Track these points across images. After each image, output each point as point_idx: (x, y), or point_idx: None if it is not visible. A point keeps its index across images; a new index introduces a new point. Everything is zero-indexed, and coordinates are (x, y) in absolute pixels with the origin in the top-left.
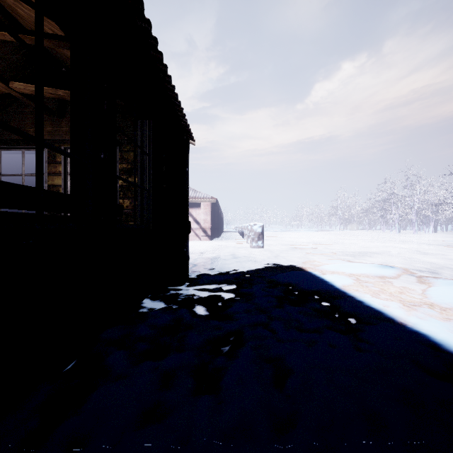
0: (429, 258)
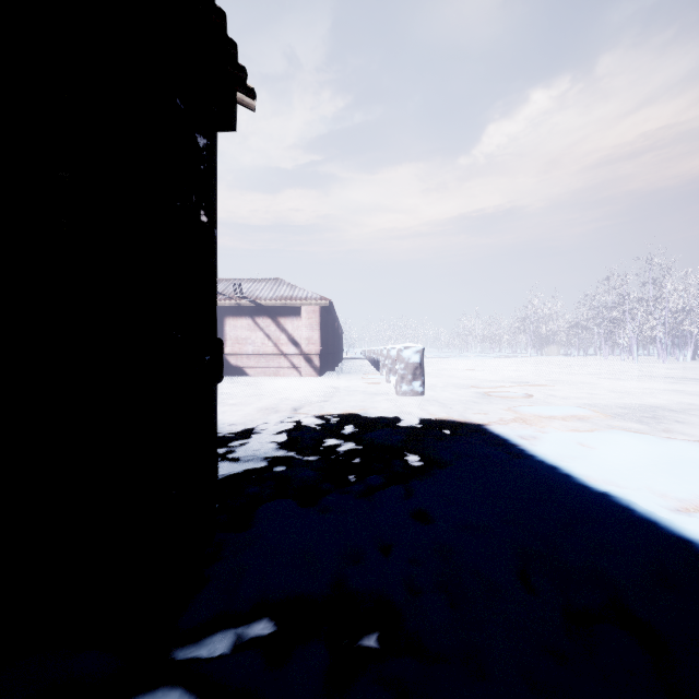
0: None
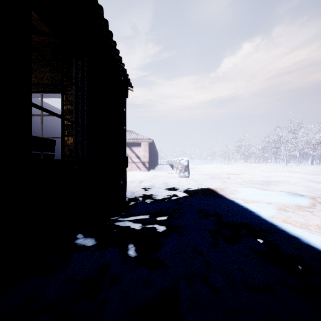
0: None
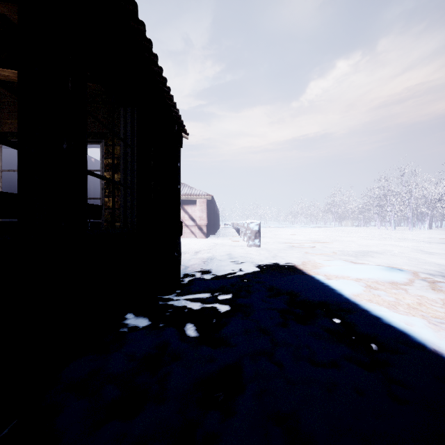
0: (435, 259)
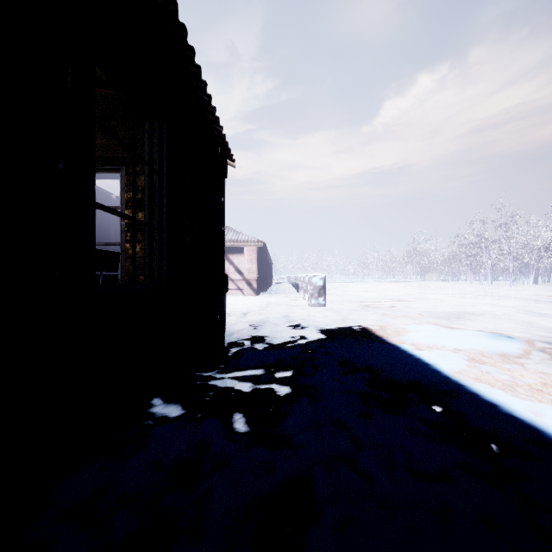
0: (550, 322)
